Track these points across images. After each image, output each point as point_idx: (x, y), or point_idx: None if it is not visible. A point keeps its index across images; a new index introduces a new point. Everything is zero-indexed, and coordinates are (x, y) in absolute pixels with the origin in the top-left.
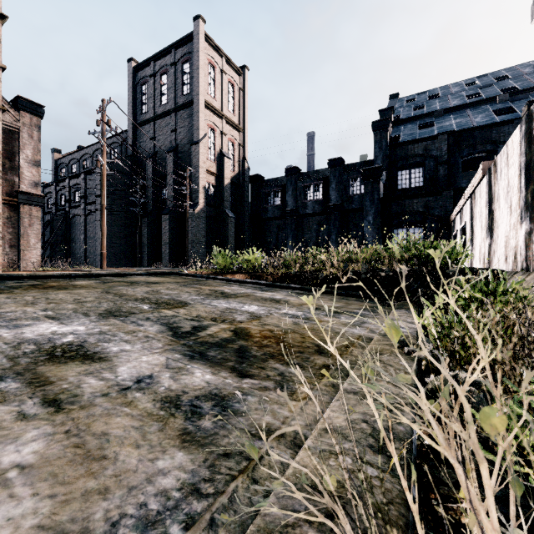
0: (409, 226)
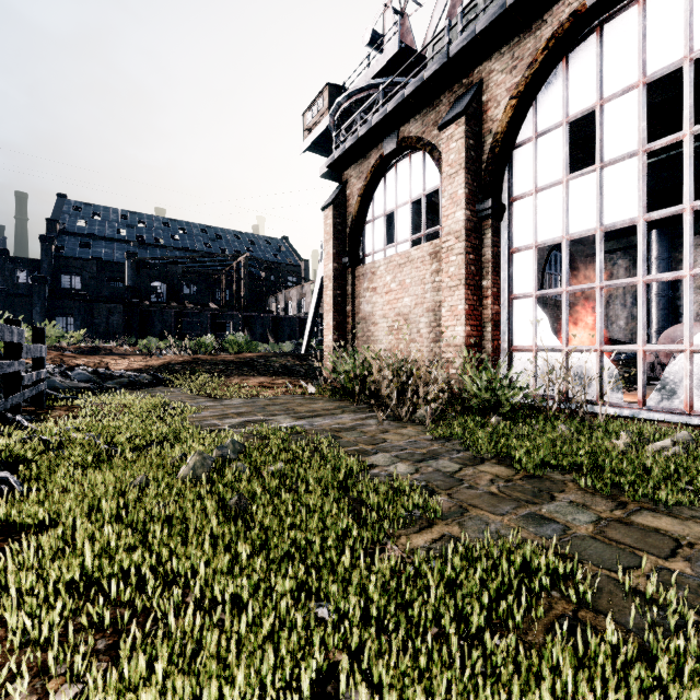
0: (68, 316)
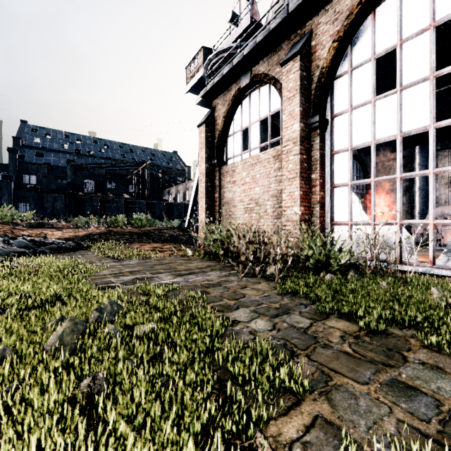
0: (27, 202)
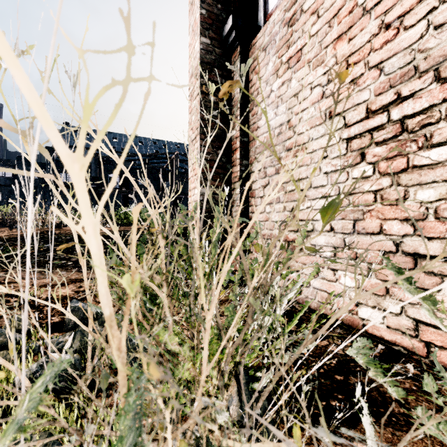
0: None
